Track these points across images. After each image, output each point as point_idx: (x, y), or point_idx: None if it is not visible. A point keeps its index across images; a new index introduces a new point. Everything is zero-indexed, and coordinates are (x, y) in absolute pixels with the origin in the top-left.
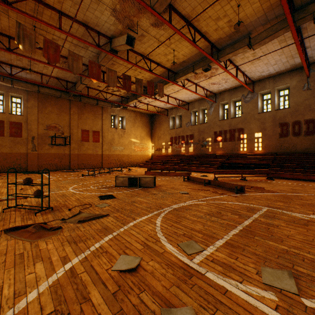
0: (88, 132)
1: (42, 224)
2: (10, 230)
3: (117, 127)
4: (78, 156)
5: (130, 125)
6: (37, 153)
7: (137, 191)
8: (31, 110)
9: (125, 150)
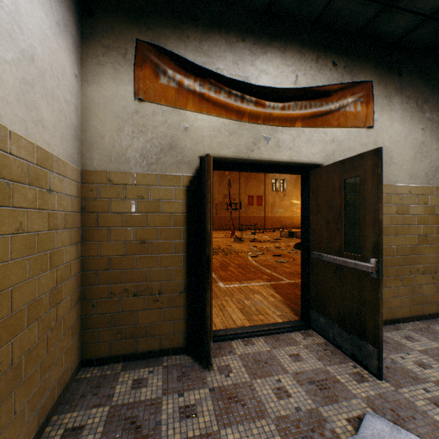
0: (253, 197)
1: (259, 240)
2: (250, 241)
3: (278, 190)
4: (245, 218)
5: (291, 186)
6: (218, 216)
7: (293, 239)
8: (214, 184)
9: (286, 212)
